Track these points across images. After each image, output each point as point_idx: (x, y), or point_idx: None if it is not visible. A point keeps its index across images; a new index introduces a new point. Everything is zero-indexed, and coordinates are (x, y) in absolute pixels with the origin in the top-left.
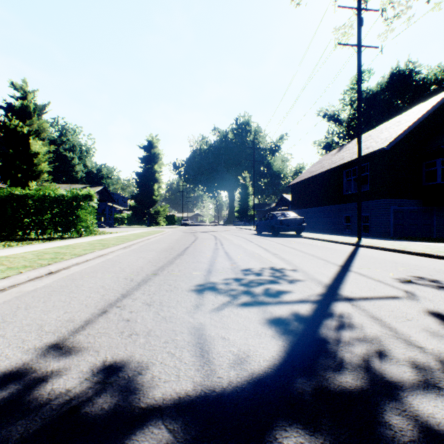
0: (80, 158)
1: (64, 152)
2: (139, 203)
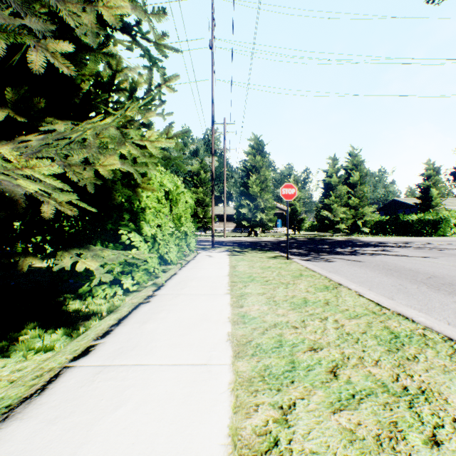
0: None
1: None
2: None
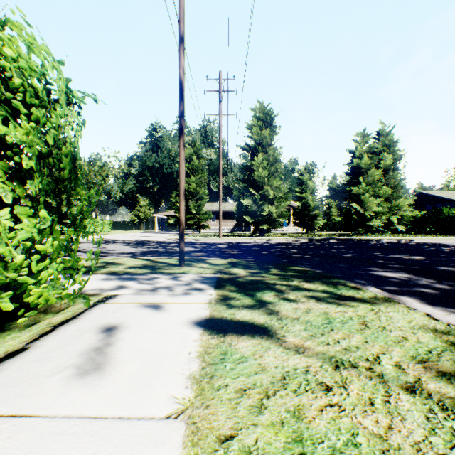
0: None
1: None
2: None
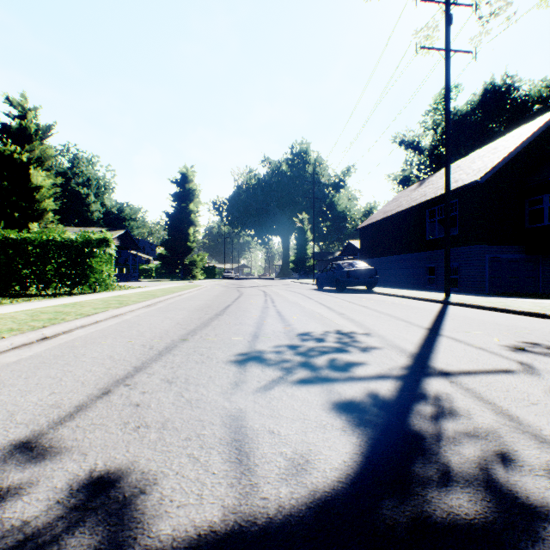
0: (97, 195)
1: (77, 188)
2: (171, 251)
